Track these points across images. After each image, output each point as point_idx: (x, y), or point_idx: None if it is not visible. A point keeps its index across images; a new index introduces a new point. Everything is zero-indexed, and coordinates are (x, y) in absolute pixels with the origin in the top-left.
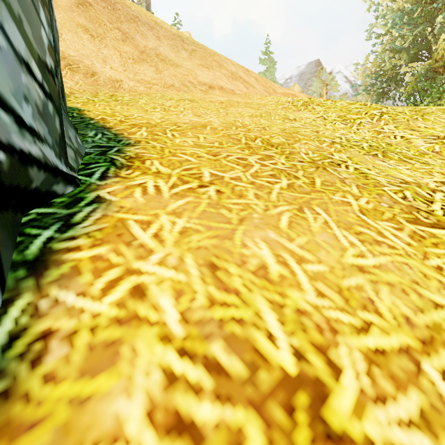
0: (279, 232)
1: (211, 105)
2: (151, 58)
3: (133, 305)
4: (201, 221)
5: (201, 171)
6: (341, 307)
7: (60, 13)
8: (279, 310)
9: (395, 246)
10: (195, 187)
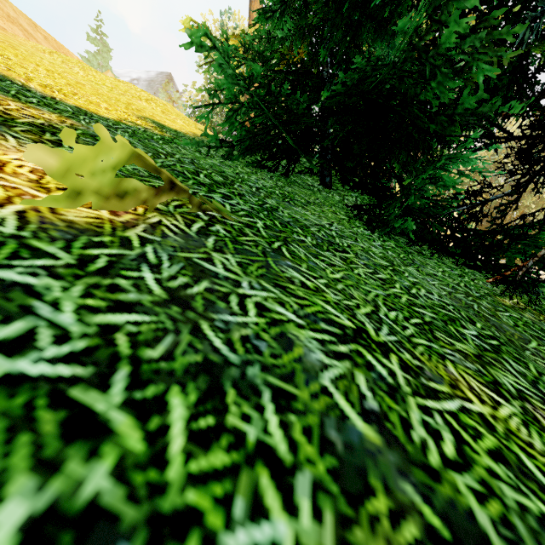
0: None
1: None
2: None
3: None
4: None
5: None
6: None
7: None
8: None
9: None
10: None
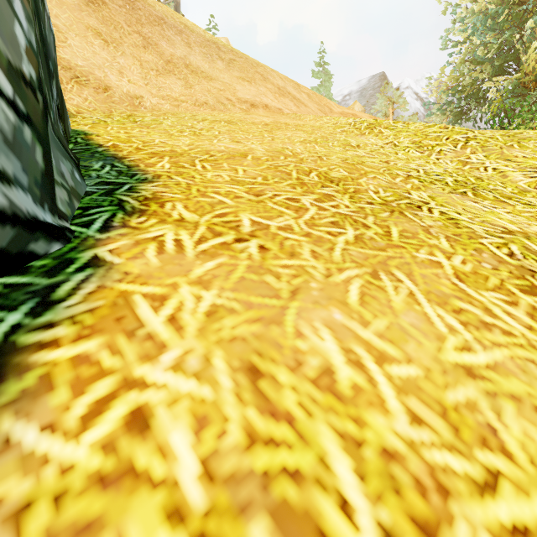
0: (348, 311)
1: (253, 127)
2: (180, 69)
3: (128, 447)
4: (238, 294)
5: (239, 217)
6: (449, 443)
7: (66, 13)
8: (355, 451)
9: (512, 331)
10: (231, 241)
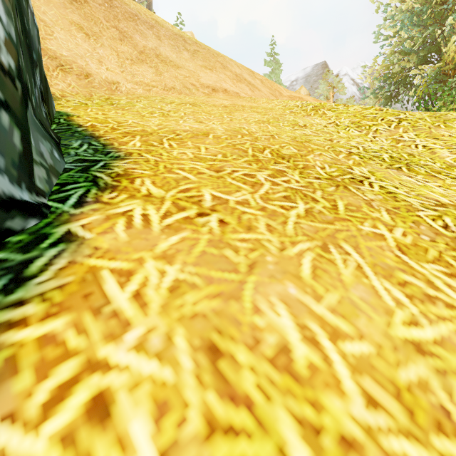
0: (302, 285)
1: (214, 109)
2: (151, 59)
3: (88, 439)
4: (199, 269)
5: (201, 192)
6: (406, 429)
7: (52, 10)
8: (314, 440)
9: (454, 304)
10: (193, 216)
